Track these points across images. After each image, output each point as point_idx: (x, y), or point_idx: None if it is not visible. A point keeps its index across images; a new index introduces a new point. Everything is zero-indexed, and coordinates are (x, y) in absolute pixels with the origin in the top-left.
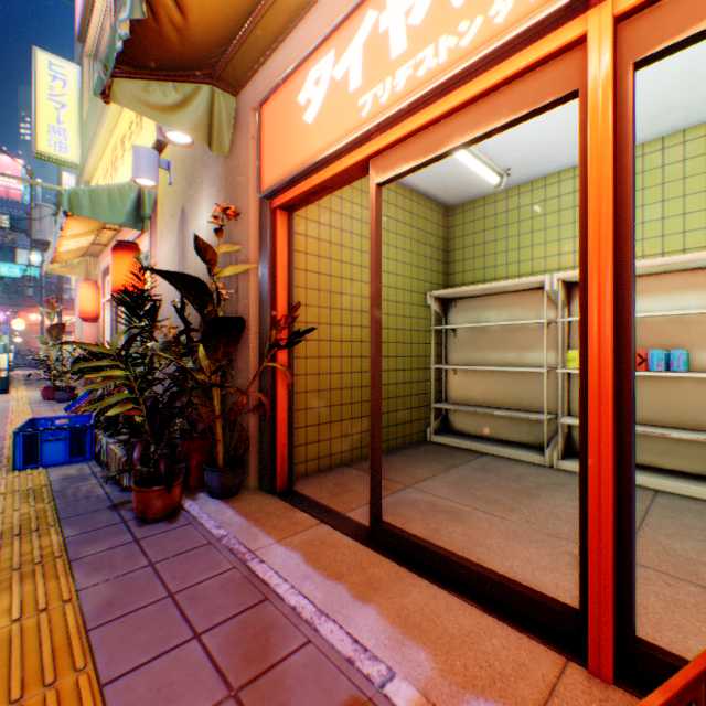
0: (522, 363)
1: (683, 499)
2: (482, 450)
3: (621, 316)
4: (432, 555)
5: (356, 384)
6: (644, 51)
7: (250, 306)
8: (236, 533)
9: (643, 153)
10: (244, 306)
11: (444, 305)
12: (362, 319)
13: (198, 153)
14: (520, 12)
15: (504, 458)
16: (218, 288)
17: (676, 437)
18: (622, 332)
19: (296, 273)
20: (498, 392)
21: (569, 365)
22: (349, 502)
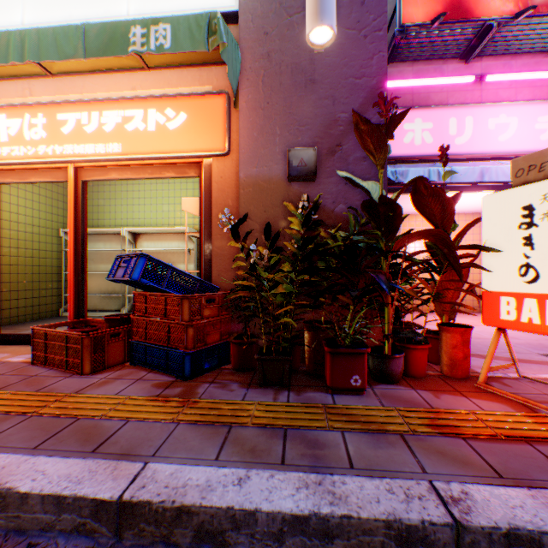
0: None
1: None
2: (93, 315)
3: (80, 248)
4: (25, 336)
5: None
6: (85, 179)
7: None
8: None
9: (164, 183)
10: None
11: None
12: (4, 242)
13: None
14: (47, 155)
15: (103, 317)
16: None
17: None
18: (80, 252)
19: None
20: (106, 285)
21: None
22: None
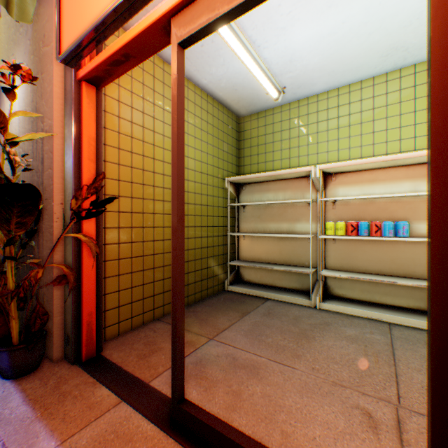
0: (292, 231)
1: (409, 329)
2: (266, 296)
3: None
4: None
5: (168, 250)
6: None
7: (54, 176)
8: (9, 438)
9: (374, 84)
10: (48, 176)
11: (237, 188)
12: None
13: (11, 32)
14: None
15: (282, 302)
16: (8, 153)
17: (402, 284)
18: None
19: (108, 149)
20: (275, 252)
21: (328, 233)
22: (155, 366)
